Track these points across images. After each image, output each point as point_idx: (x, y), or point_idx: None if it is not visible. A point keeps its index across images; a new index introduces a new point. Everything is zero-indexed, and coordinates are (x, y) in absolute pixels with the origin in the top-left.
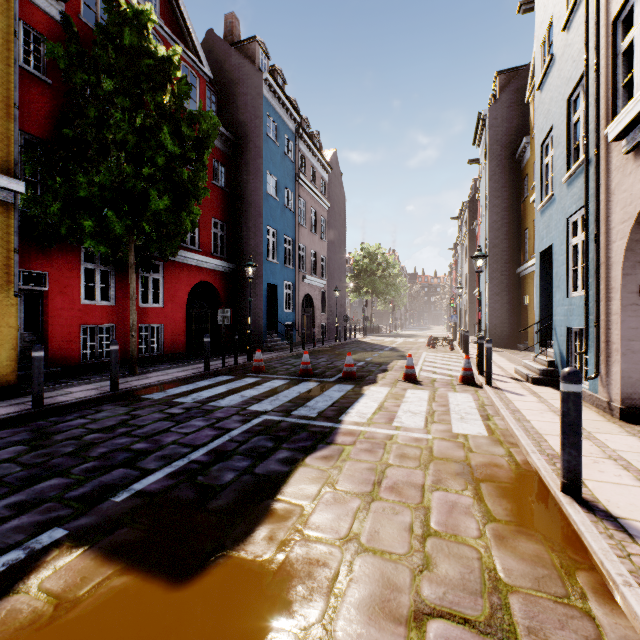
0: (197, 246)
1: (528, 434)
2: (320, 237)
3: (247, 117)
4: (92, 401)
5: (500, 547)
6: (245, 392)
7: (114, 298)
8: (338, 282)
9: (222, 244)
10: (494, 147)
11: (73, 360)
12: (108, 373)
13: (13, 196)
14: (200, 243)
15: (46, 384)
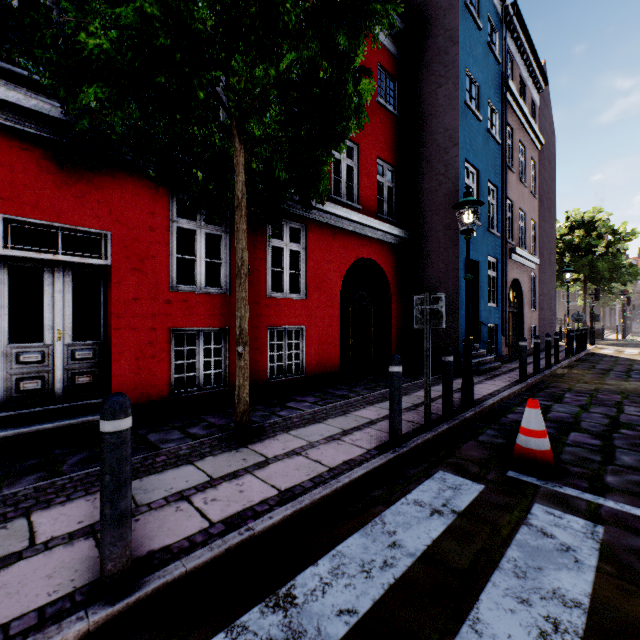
0: (355, 202)
1: None
2: (529, 190)
3: None
4: None
5: None
6: None
7: (227, 282)
8: (547, 263)
9: (388, 204)
10: None
11: (156, 392)
12: (203, 424)
13: None
14: (359, 197)
15: (62, 462)
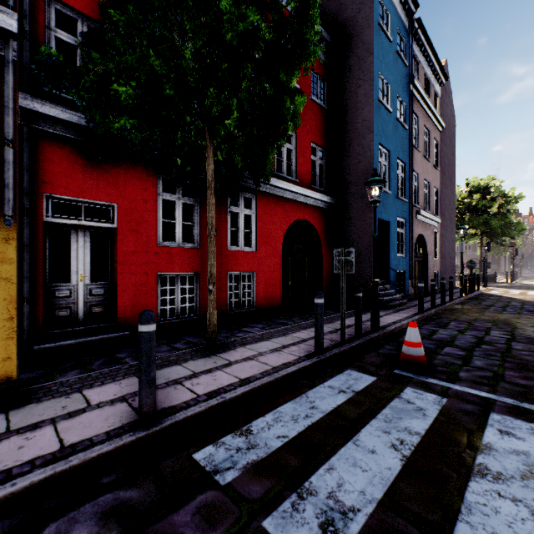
0: (293, 176)
1: None
2: (432, 164)
3: (351, 11)
4: (81, 468)
5: None
6: (482, 508)
7: (198, 239)
8: (448, 221)
9: (319, 177)
10: None
11: None
12: (183, 342)
13: (3, 44)
14: (297, 172)
15: (91, 364)
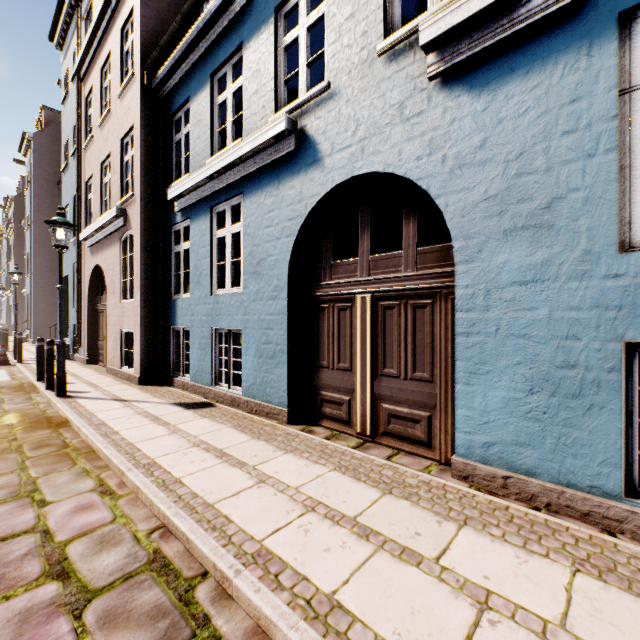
0: None
1: (35, 374)
2: None
3: None
4: None
5: (6, 395)
6: None
7: None
8: None
9: None
10: (41, 170)
11: None
12: None
13: None
14: None
15: None
